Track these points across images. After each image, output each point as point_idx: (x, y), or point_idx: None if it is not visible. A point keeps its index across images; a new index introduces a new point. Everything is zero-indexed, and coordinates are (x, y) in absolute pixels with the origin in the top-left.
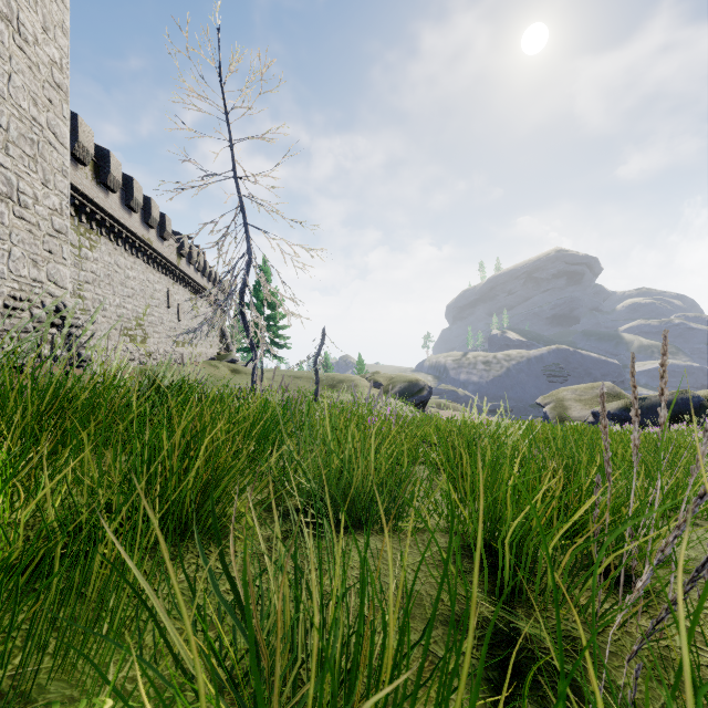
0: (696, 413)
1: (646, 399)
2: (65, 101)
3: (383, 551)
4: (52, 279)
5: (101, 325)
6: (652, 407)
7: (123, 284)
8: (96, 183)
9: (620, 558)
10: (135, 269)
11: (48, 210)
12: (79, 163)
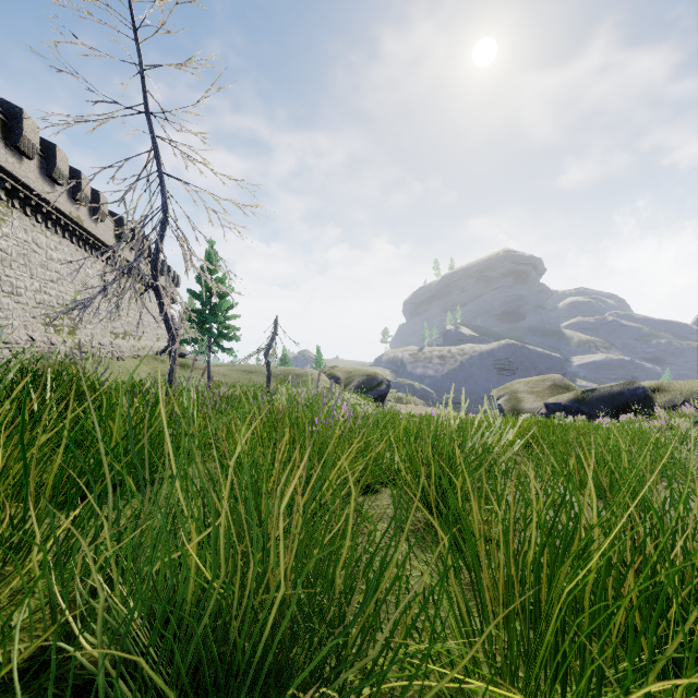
0: (642, 403)
1: (596, 391)
2: None
3: None
4: None
5: (13, 312)
6: (601, 398)
7: (44, 267)
8: (5, 144)
9: None
10: (61, 250)
11: None
12: None
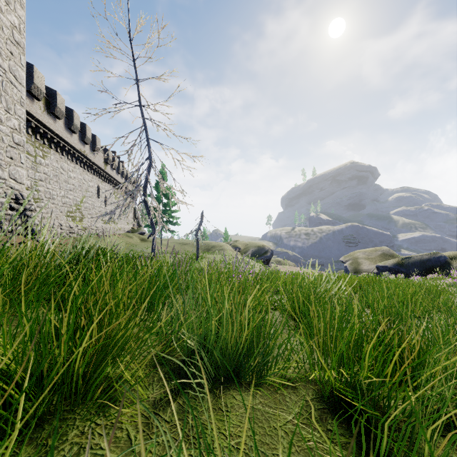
0: (443, 267)
1: (411, 258)
2: (23, 54)
3: (257, 410)
4: (13, 177)
5: (50, 209)
6: (415, 263)
7: (66, 182)
8: (47, 112)
9: (451, 403)
10: (75, 171)
11: (9, 129)
12: (34, 98)
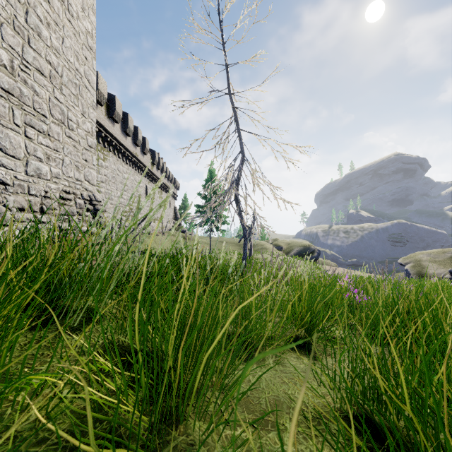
0: None
1: None
2: (94, 58)
3: None
4: (87, 179)
5: (109, 209)
6: None
7: (121, 183)
8: (107, 117)
9: None
10: (128, 173)
11: (84, 132)
12: (98, 104)
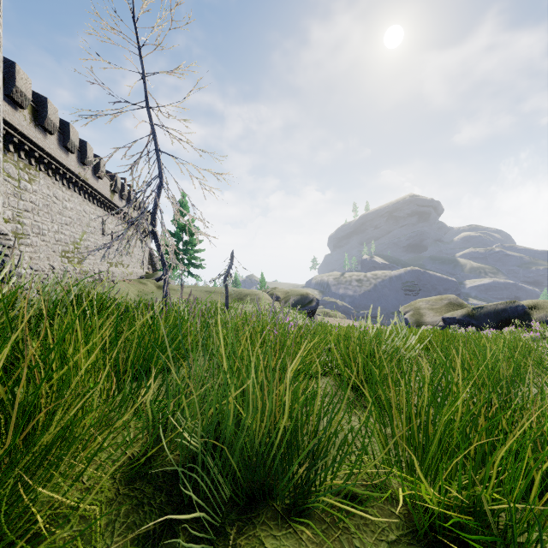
0: (521, 318)
1: (484, 308)
2: None
3: None
4: None
5: (40, 248)
6: (488, 314)
7: (61, 214)
8: (35, 125)
9: None
10: (72, 201)
11: None
12: (17, 106)
